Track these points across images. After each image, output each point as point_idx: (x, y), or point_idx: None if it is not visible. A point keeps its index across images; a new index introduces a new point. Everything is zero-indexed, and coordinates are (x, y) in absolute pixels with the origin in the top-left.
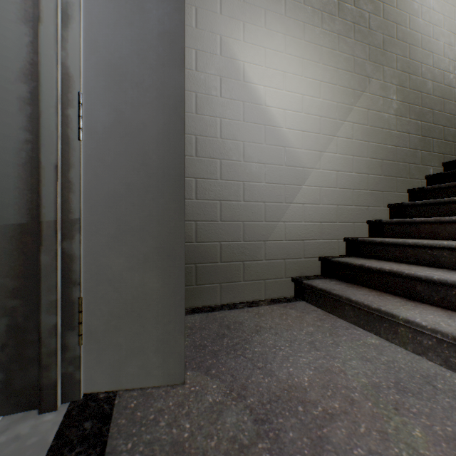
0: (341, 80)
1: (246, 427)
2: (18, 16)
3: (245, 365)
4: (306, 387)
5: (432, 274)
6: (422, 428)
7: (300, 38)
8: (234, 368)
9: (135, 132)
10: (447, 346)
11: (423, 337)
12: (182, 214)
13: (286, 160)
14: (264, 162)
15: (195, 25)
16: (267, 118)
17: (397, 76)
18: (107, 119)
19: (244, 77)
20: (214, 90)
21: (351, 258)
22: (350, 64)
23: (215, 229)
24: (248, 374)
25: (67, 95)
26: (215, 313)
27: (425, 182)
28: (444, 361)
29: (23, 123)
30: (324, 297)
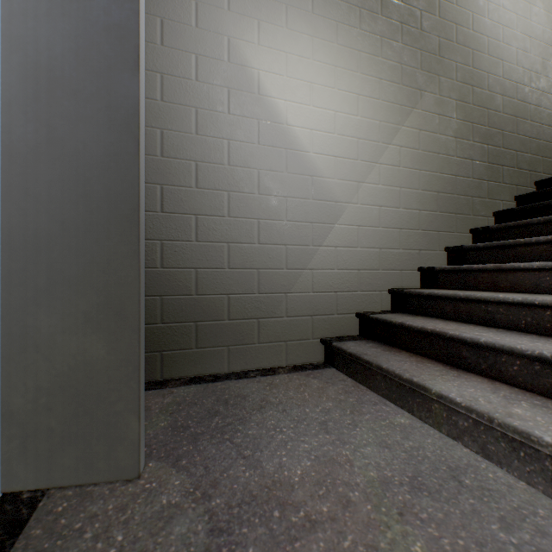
0: (385, 93)
1: (196, 540)
2: None
3: (228, 453)
4: (294, 484)
5: (479, 336)
6: (425, 541)
7: (332, 40)
8: (211, 458)
9: (72, 155)
10: (485, 429)
11: (459, 417)
12: (136, 260)
13: (313, 193)
14: (285, 194)
15: (195, 23)
16: (289, 140)
17: (458, 89)
18: (34, 137)
19: (259, 89)
20: (220, 104)
21: (394, 314)
22: (396, 74)
23: (221, 278)
24: (227, 465)
25: None
26: (217, 384)
27: (493, 220)
28: (482, 448)
29: None
30: (355, 363)
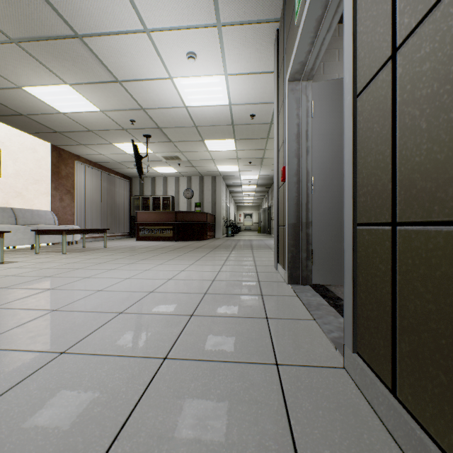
0: None
1: None
2: (293, 155)
3: None
4: None
5: None
6: None
7: None
8: None
9: (331, 188)
10: None
11: None
12: None
13: None
14: None
15: None
16: None
17: None
18: (320, 185)
19: None
20: None
21: None
22: None
23: None
24: None
25: (307, 178)
26: None
27: None
28: None
29: (295, 190)
30: None
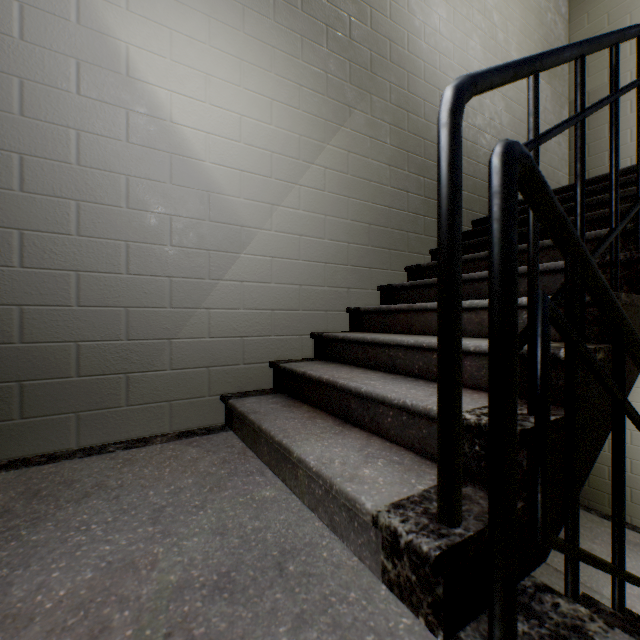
0: (307, 103)
1: None
2: None
3: None
4: (37, 615)
5: (364, 385)
6: None
7: (237, 27)
8: None
9: None
10: (333, 497)
11: (316, 484)
12: None
13: (211, 213)
14: (170, 212)
15: None
16: (175, 143)
17: (392, 112)
18: None
19: (128, 68)
20: (64, 80)
21: (310, 362)
22: (321, 83)
23: (66, 319)
24: None
25: None
26: (44, 468)
27: (430, 259)
28: (331, 520)
29: None
30: (247, 424)
